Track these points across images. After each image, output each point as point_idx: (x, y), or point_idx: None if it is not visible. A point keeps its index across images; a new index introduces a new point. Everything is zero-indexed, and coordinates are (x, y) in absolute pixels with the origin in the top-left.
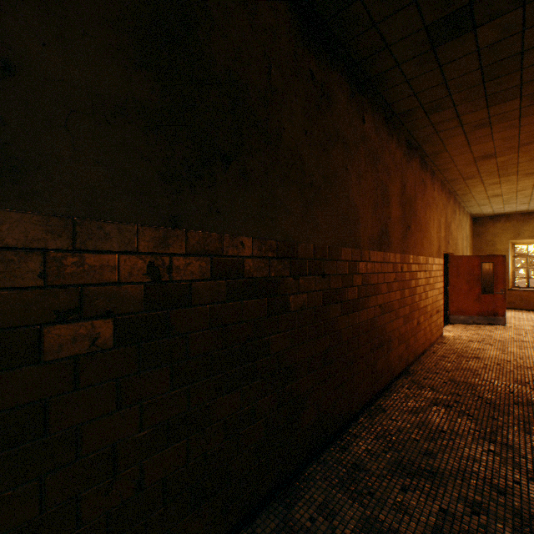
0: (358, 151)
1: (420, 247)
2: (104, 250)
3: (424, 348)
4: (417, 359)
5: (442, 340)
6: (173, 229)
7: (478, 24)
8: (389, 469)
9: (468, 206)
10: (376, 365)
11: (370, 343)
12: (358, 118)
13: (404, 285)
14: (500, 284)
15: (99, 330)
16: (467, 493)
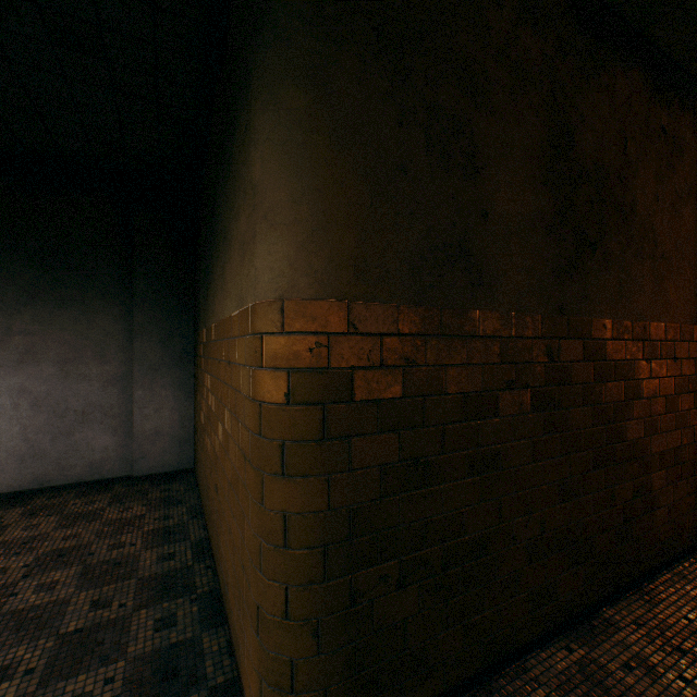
0: None
1: None
2: (524, 337)
3: None
4: None
5: None
6: (559, 316)
7: None
8: None
9: None
10: None
11: None
12: None
13: None
14: None
15: (522, 398)
16: None
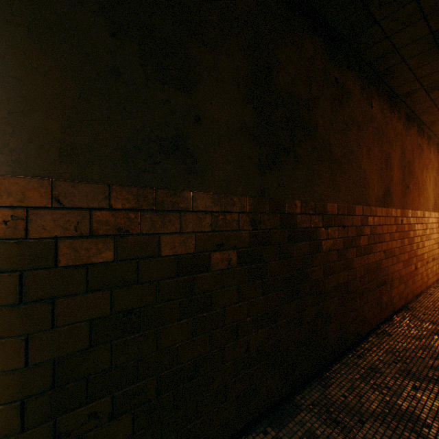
0: (367, 130)
1: (417, 203)
2: (233, 211)
3: (421, 290)
4: (415, 298)
5: (438, 284)
6: (261, 197)
7: None
8: (400, 374)
9: None
10: (381, 298)
11: (376, 280)
12: (367, 105)
13: (403, 235)
14: None
15: (231, 256)
16: None
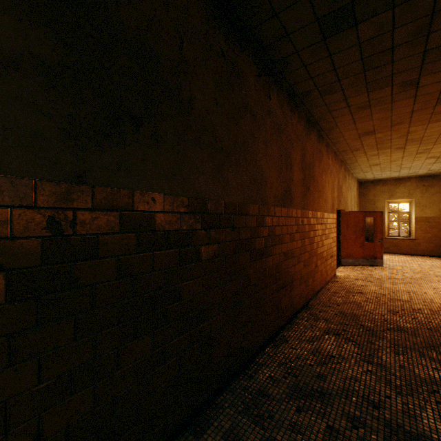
0: (265, 123)
1: (317, 204)
2: None
3: (321, 286)
4: (315, 295)
5: (335, 279)
6: (78, 184)
7: (359, 21)
8: (287, 393)
9: (355, 172)
10: (281, 302)
11: (276, 284)
12: (265, 95)
13: (304, 236)
14: (378, 234)
15: None
16: (349, 409)
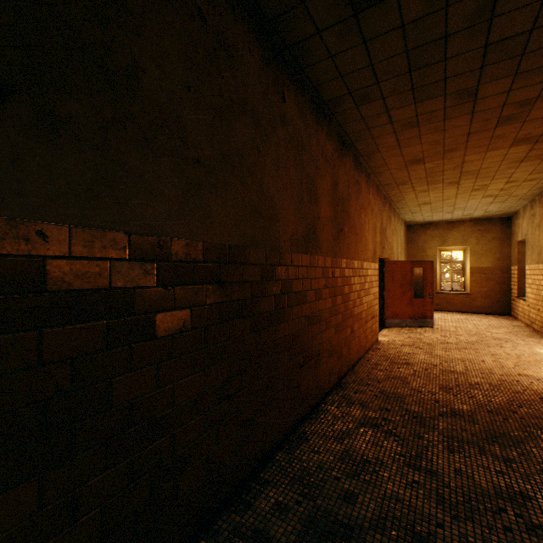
0: (276, 132)
1: (354, 251)
2: None
3: (359, 356)
4: (351, 369)
5: (377, 345)
6: None
7: None
8: (299, 531)
9: (402, 213)
10: (301, 385)
11: (293, 361)
12: (276, 93)
13: (336, 292)
14: (429, 288)
15: None
16: None
